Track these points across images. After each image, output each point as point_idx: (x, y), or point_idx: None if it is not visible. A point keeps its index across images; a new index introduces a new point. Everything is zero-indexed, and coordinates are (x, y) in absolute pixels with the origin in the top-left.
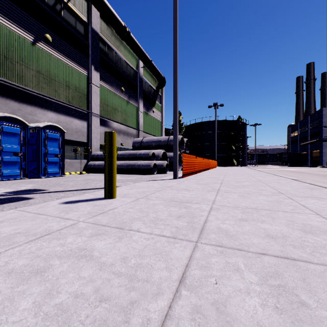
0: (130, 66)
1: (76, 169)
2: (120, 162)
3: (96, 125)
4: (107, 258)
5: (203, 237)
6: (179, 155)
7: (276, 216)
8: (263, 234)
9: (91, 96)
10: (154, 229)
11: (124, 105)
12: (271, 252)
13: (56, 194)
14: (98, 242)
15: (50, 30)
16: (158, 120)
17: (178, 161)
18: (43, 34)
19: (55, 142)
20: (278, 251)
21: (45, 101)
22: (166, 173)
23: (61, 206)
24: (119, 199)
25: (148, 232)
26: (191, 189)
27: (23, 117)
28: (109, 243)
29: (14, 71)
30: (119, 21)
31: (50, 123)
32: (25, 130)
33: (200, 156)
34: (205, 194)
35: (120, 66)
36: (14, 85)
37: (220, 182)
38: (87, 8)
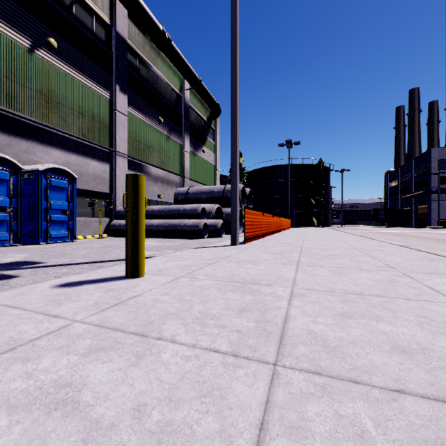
0: (171, 88)
1: (94, 231)
2: (156, 221)
3: (123, 170)
4: (105, 408)
5: (286, 352)
6: (239, 211)
7: (396, 308)
8: (387, 345)
9: (115, 128)
10: (199, 336)
11: (163, 142)
12: (413, 387)
13: (56, 270)
14: (96, 368)
15: (56, 32)
16: (210, 164)
17: (238, 220)
18: (45, 38)
19: (62, 193)
20: (424, 383)
21: (48, 134)
22: (221, 237)
23: (53, 292)
24: (148, 278)
25: (190, 342)
26: (259, 262)
27: (15, 156)
28: (116, 369)
29: (1, 89)
30: (155, 24)
31: (55, 166)
32: (17, 175)
33: (269, 213)
34: (280, 269)
35: (157, 87)
36: (1, 110)
37: (299, 250)
38: (109, 4)
